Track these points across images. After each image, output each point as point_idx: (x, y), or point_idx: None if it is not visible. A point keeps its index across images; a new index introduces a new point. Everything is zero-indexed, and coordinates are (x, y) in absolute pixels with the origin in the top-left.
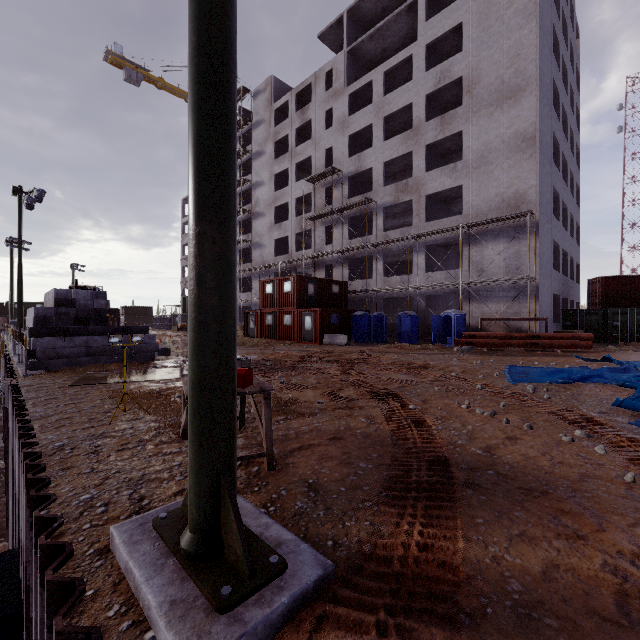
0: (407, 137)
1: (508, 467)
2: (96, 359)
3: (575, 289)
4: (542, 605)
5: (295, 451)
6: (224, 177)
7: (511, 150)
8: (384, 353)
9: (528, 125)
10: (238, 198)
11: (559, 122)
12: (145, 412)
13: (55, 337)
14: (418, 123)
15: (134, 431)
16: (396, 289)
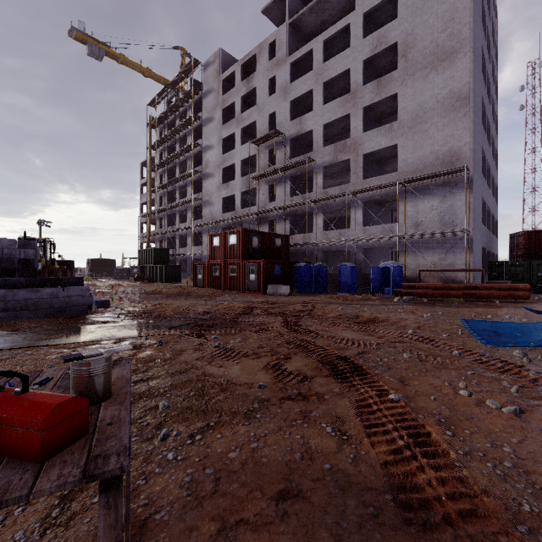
0: (345, 100)
1: None
2: (16, 314)
3: (495, 243)
4: None
5: None
6: None
7: (445, 109)
8: (327, 304)
9: (462, 85)
10: (190, 161)
11: (485, 88)
12: None
13: None
14: (356, 87)
15: None
16: (335, 242)
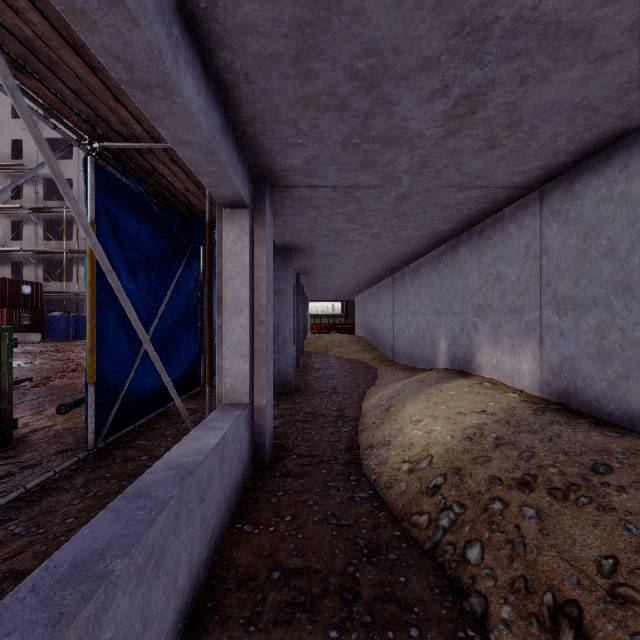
0: None
1: None
2: None
3: None
4: None
5: None
6: None
7: None
8: (79, 346)
9: None
10: None
11: None
12: None
13: None
14: None
15: None
16: None
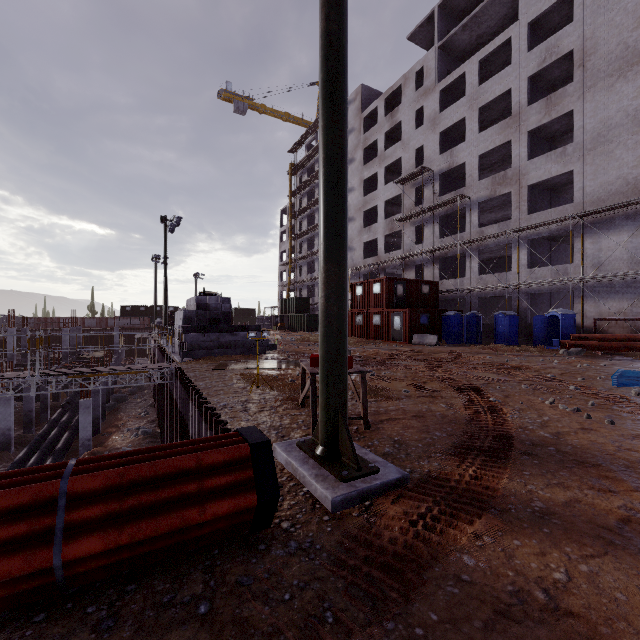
0: (505, 125)
1: (570, 447)
2: (224, 351)
3: None
4: (554, 514)
5: (384, 421)
6: (341, 235)
7: (638, 124)
8: (476, 354)
9: None
10: None
11: None
12: (270, 389)
13: (198, 333)
14: (518, 109)
15: (266, 400)
16: (492, 288)
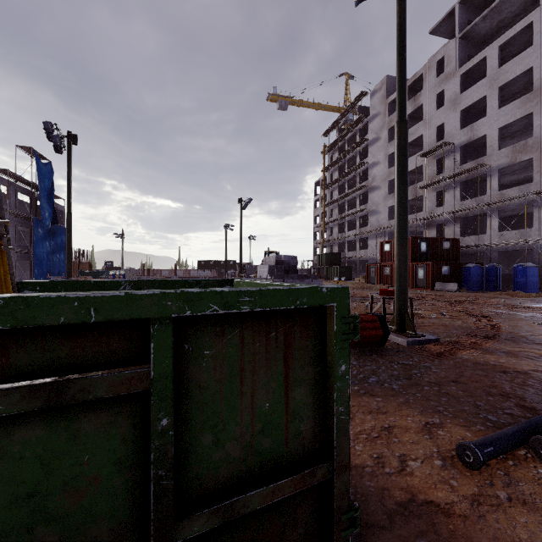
0: (526, 100)
1: (536, 339)
2: None
3: None
4: (510, 353)
5: (422, 326)
6: (406, 234)
7: None
8: (492, 298)
9: None
10: (358, 177)
11: None
12: None
13: (279, 280)
14: (539, 85)
15: None
16: (512, 243)
